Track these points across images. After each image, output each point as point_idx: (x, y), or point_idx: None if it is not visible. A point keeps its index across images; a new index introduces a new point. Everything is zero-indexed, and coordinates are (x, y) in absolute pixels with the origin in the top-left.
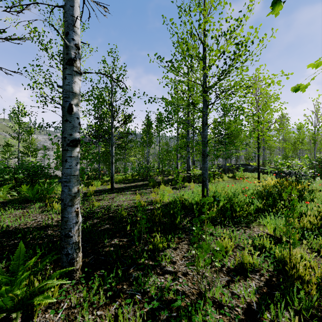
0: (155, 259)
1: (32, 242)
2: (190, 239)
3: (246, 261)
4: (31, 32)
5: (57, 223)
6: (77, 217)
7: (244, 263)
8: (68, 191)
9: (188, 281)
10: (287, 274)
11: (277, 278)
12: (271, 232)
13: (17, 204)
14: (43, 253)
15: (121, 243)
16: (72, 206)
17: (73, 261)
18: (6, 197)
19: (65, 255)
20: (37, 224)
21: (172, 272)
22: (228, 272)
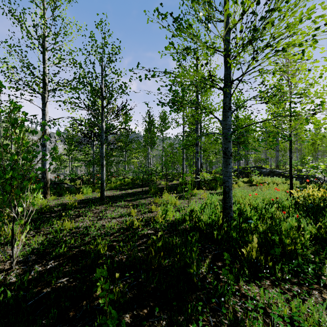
0: None
1: None
2: None
3: None
4: None
5: None
6: None
7: None
8: None
9: None
10: None
11: None
12: None
13: None
14: None
15: None
16: None
17: None
18: None
19: None
20: None
21: None
22: None
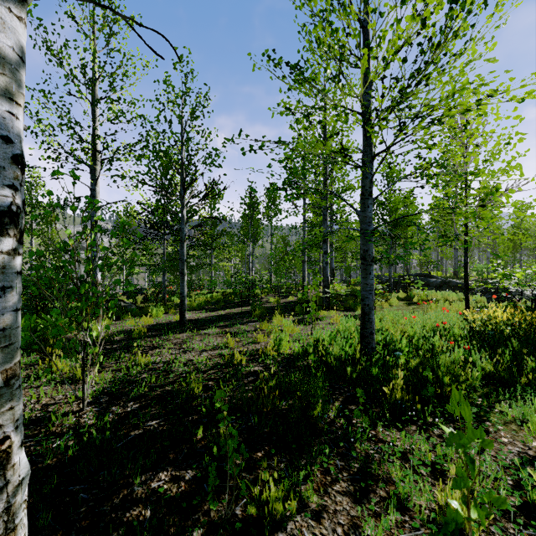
0: None
1: None
2: (353, 472)
3: None
4: None
5: (42, 414)
6: (2, 469)
7: None
8: None
9: None
10: None
11: None
12: None
13: None
14: None
15: (175, 490)
16: None
17: None
18: None
19: None
20: None
21: None
22: None
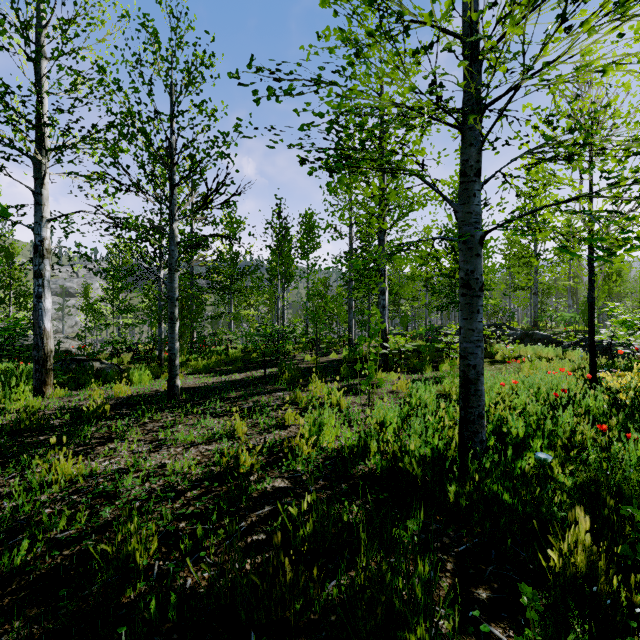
0: None
1: None
2: None
3: None
4: None
5: None
6: None
7: None
8: None
9: None
10: None
11: None
12: None
13: None
14: None
15: None
16: None
17: None
18: None
19: None
20: None
21: None
22: None
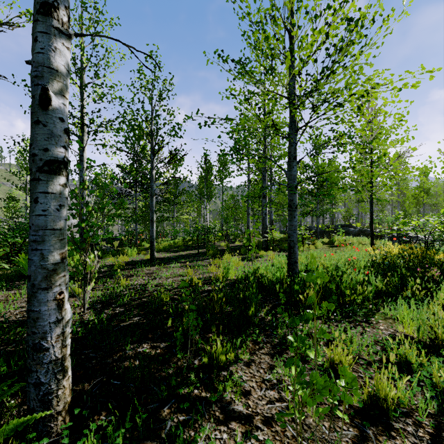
0: (212, 388)
1: None
2: (274, 344)
3: (384, 393)
4: (21, 14)
5: None
6: (60, 310)
7: (379, 398)
8: (39, 261)
9: (275, 439)
10: None
11: None
12: (411, 332)
13: (4, 281)
14: (12, 372)
15: (154, 352)
16: (49, 288)
17: (50, 398)
18: None
19: (34, 385)
20: (24, 315)
21: (243, 417)
22: (351, 418)
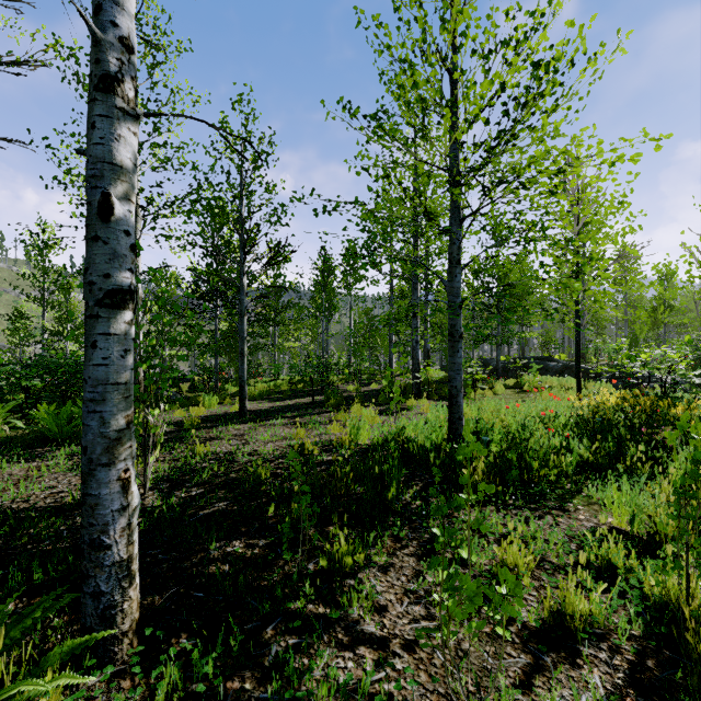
0: (333, 602)
1: (29, 549)
2: (423, 541)
3: (571, 608)
4: (48, 48)
5: None
6: (126, 493)
7: (565, 615)
8: (99, 427)
9: (419, 668)
10: (684, 649)
11: (658, 660)
12: (623, 524)
13: (20, 448)
14: (50, 580)
15: (250, 553)
16: (111, 464)
17: (113, 613)
18: (0, 433)
19: (91, 596)
20: (56, 498)
21: (376, 640)
22: (524, 641)
